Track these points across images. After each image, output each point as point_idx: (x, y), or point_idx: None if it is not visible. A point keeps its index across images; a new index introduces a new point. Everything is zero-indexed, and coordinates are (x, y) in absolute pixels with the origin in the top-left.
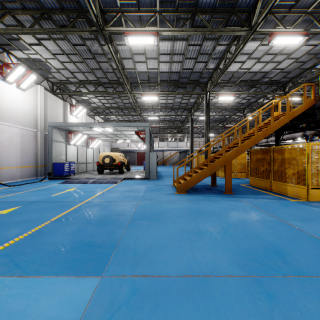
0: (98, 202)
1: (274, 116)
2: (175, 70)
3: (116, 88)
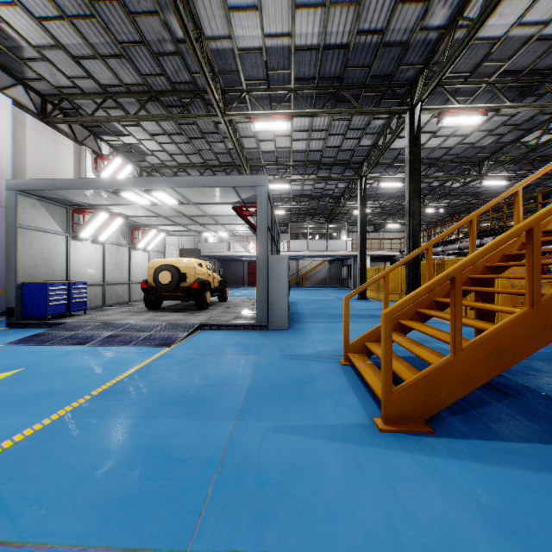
0: None
1: None
2: (337, 40)
3: (189, 103)
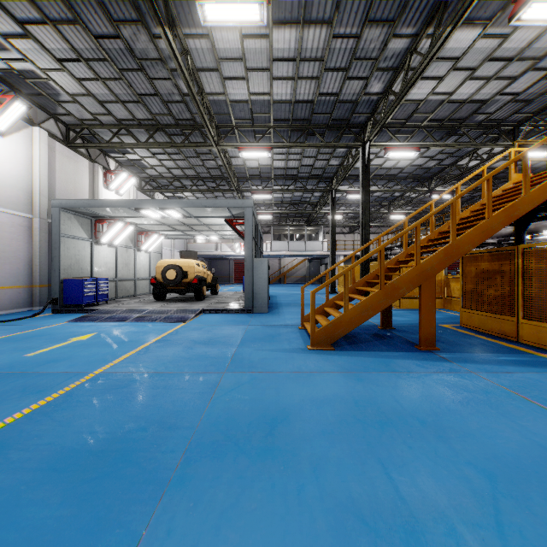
0: (125, 376)
1: (515, 182)
2: (304, 97)
3: (189, 135)
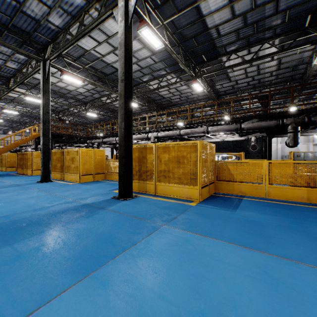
0: None
1: (33, 135)
2: None
3: None
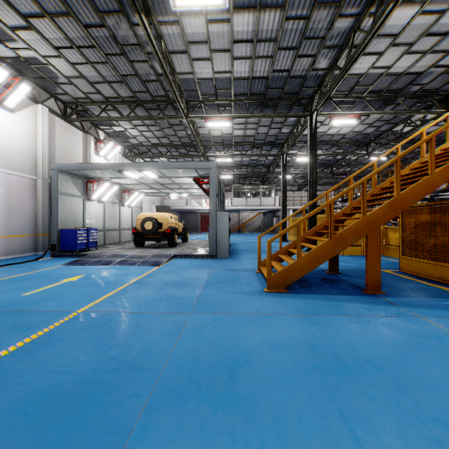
0: (103, 315)
1: None
2: (260, 74)
3: (163, 109)
